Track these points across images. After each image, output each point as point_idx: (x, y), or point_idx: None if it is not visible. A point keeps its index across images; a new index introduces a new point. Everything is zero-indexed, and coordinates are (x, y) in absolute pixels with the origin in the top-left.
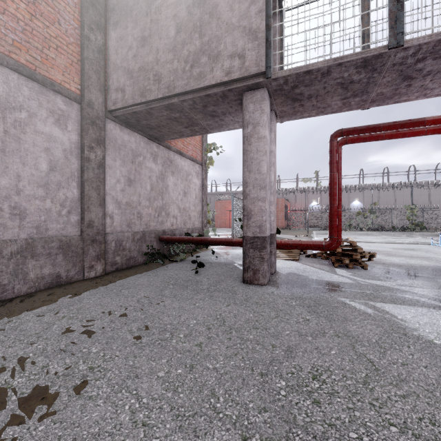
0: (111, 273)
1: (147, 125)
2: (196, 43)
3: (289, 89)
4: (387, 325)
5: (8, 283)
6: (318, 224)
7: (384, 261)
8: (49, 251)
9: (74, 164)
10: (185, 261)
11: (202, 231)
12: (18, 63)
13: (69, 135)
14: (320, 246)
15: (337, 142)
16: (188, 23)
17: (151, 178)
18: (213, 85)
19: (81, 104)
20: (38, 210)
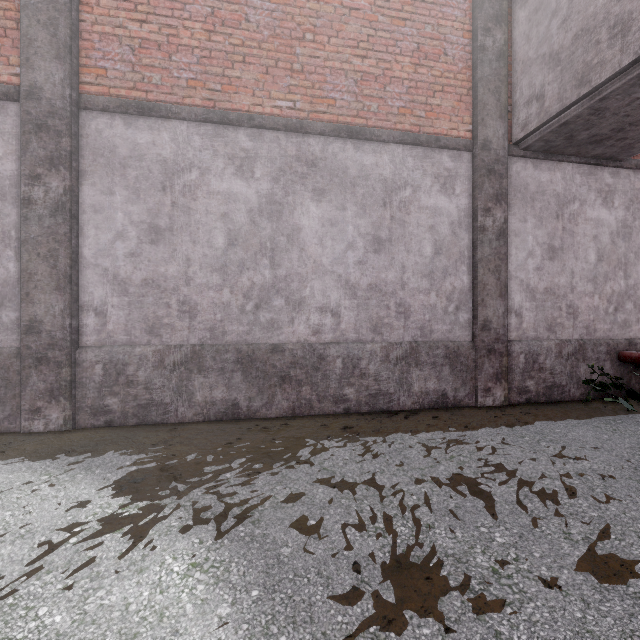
0: (517, 406)
1: (590, 137)
2: None
3: None
4: None
5: (394, 392)
6: None
7: None
8: (434, 360)
9: (463, 240)
10: None
11: None
12: (402, 132)
13: (456, 201)
14: None
15: None
16: None
17: (599, 239)
18: None
19: (473, 150)
20: (422, 307)
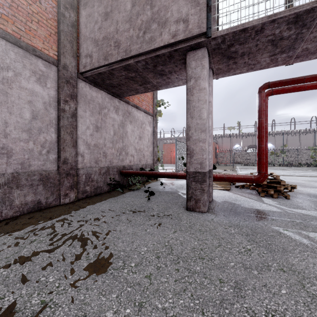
0: (82, 200)
1: (110, 84)
2: (147, 13)
3: (225, 47)
4: None
5: None
6: (240, 161)
7: (302, 191)
8: (32, 183)
9: (52, 114)
10: (139, 190)
11: (153, 167)
12: (5, 32)
13: (48, 91)
14: (250, 179)
15: (264, 93)
16: None
17: (114, 126)
18: (162, 46)
19: (58, 67)
20: (22, 150)
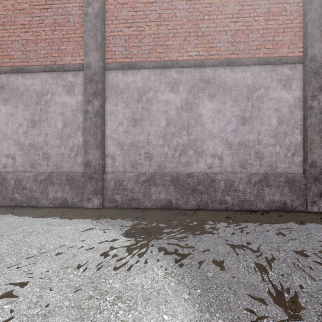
0: None
1: None
2: None
3: None
4: None
5: (253, 200)
6: None
7: None
8: (278, 184)
9: (297, 115)
10: None
11: None
12: (258, 58)
13: (293, 93)
14: None
15: None
16: None
17: None
18: None
19: (303, 63)
20: (270, 154)
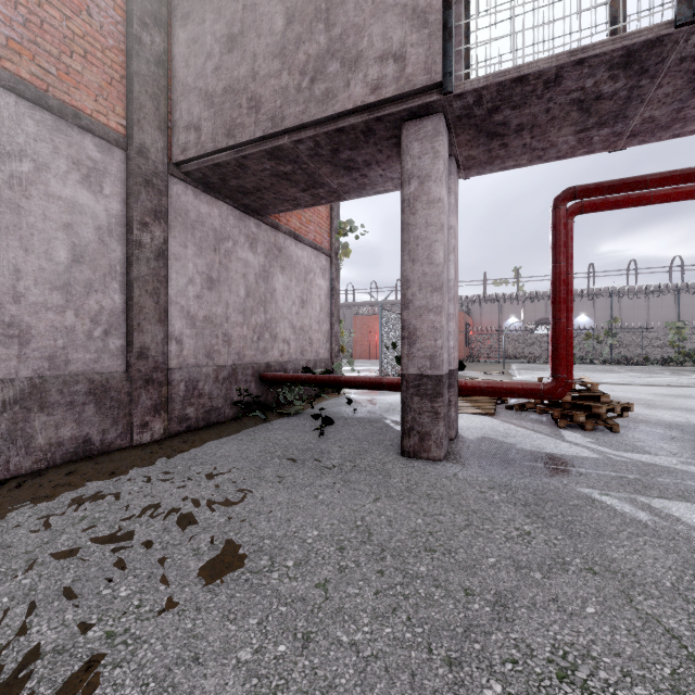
0: (178, 436)
1: (239, 187)
2: (319, 40)
3: (483, 114)
4: (686, 548)
5: None
6: (520, 354)
7: (646, 417)
8: (72, 399)
9: (115, 251)
10: (302, 415)
11: (331, 365)
12: (16, 77)
13: (106, 202)
14: (536, 391)
15: (566, 209)
16: (306, 7)
17: (247, 277)
18: (350, 110)
19: (127, 151)
20: (52, 329)
